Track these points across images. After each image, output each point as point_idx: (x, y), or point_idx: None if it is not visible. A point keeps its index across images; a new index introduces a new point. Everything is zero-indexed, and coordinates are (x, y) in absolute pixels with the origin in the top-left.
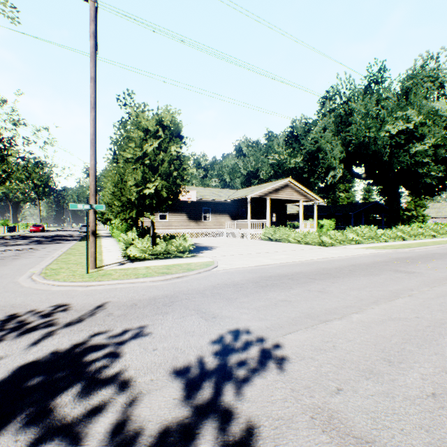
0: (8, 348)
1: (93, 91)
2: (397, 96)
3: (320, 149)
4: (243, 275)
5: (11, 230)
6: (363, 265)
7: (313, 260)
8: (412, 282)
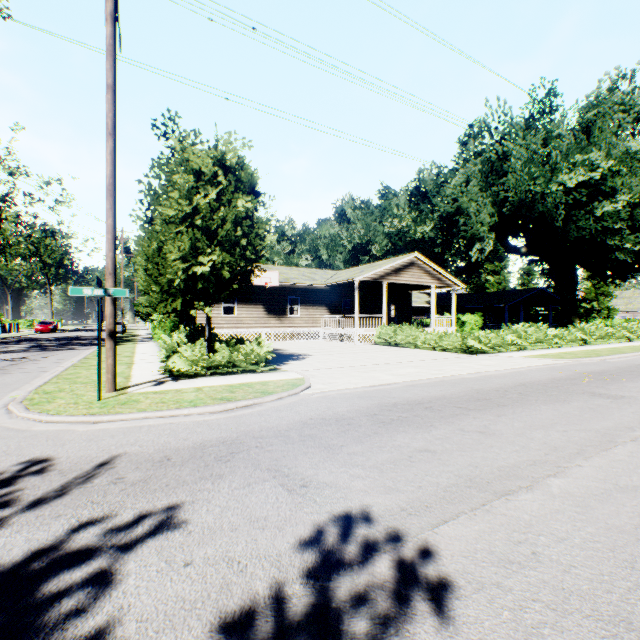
0: None
1: (110, 107)
2: (580, 127)
3: (461, 210)
4: (351, 402)
5: (7, 330)
6: (538, 384)
7: (458, 377)
8: (627, 414)
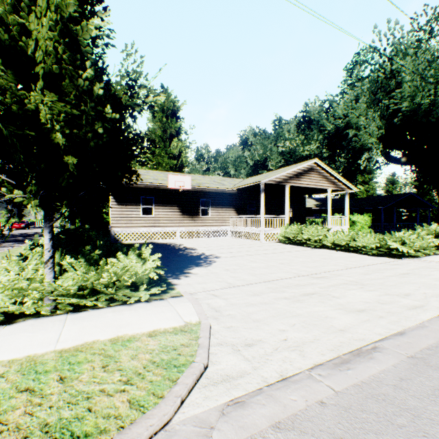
0: None
1: None
2: None
3: (350, 125)
4: None
5: None
6: None
7: None
8: None
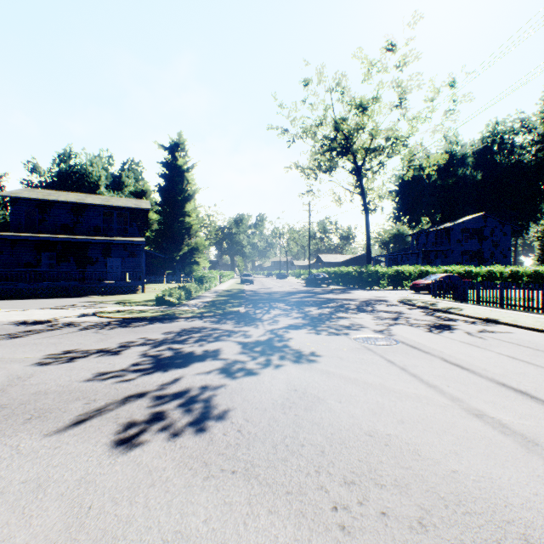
0: (195, 379)
1: None
2: None
3: None
4: None
5: None
6: None
7: None
8: None
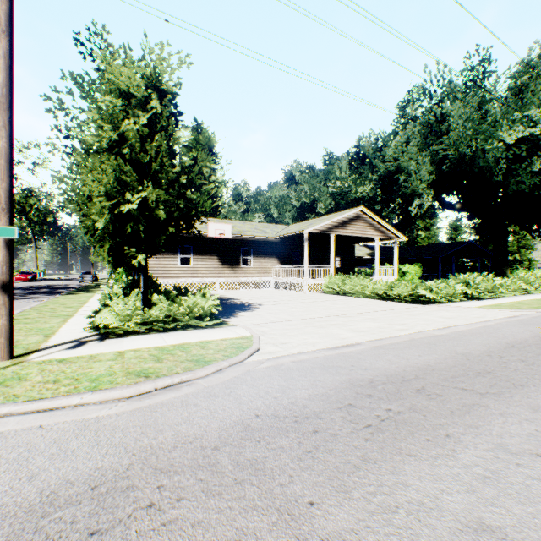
0: None
1: None
2: (535, 74)
3: (401, 169)
4: (312, 378)
5: None
6: (529, 344)
7: (428, 334)
8: None
